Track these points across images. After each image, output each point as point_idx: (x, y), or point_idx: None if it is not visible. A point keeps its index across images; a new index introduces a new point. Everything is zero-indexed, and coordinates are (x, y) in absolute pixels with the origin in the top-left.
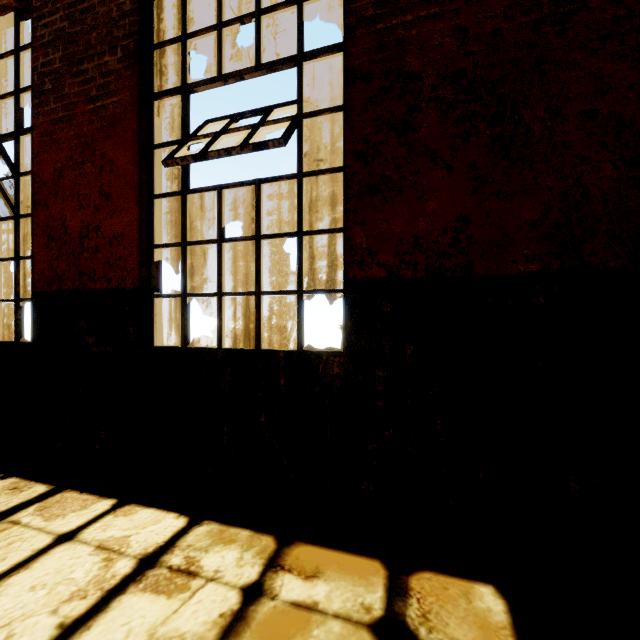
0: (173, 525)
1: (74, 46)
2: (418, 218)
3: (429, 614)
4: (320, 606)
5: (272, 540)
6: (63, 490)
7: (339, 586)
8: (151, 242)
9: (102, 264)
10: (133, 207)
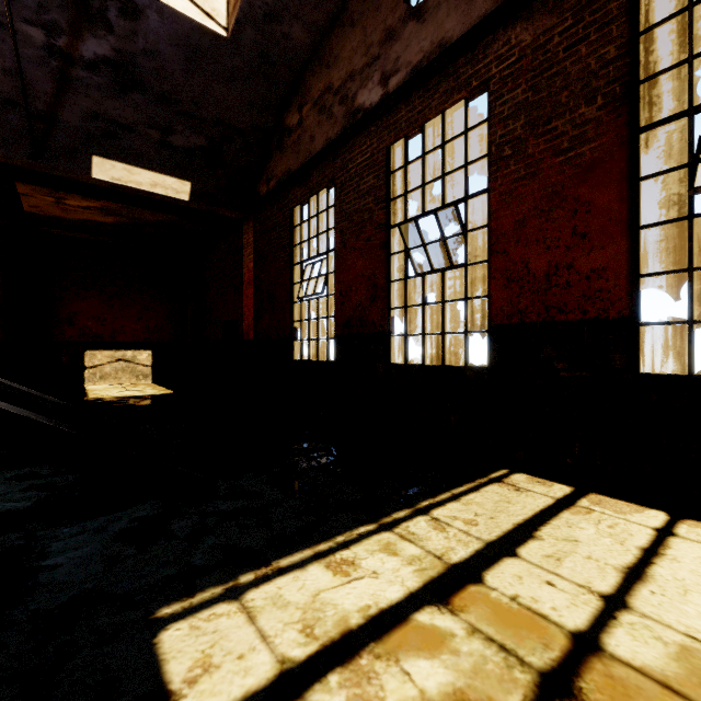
0: None
1: (539, 111)
2: None
3: None
4: None
5: None
6: (588, 492)
7: None
8: (638, 272)
9: (575, 297)
10: (619, 241)
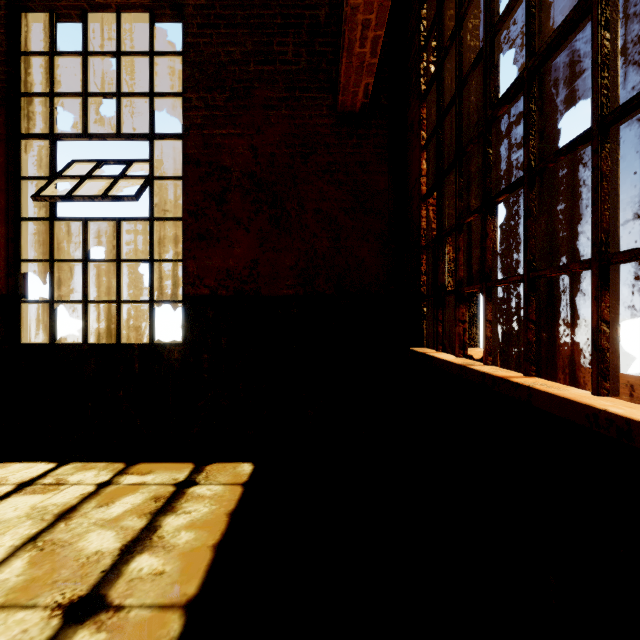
0: (44, 468)
1: None
2: (229, 258)
3: (210, 476)
4: (147, 483)
5: (123, 464)
6: None
7: (162, 475)
8: (18, 257)
9: None
10: None
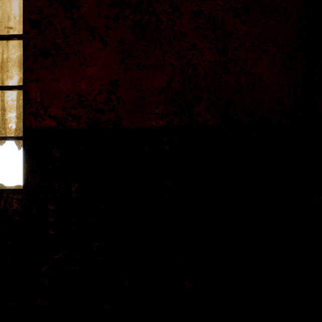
0: None
1: None
2: (81, 80)
3: None
4: None
5: None
6: None
7: None
8: None
9: None
10: None
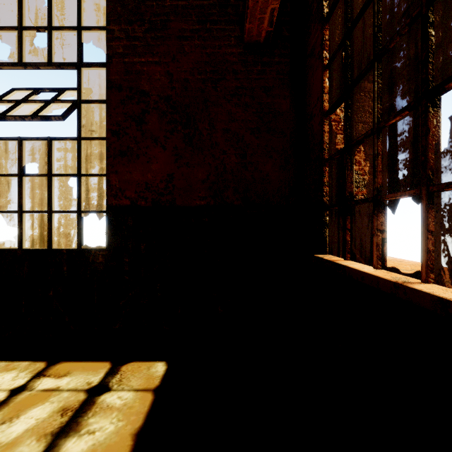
0: None
1: None
2: (148, 173)
3: (123, 379)
4: (61, 388)
5: (44, 364)
6: None
7: (78, 377)
8: None
9: None
10: None
